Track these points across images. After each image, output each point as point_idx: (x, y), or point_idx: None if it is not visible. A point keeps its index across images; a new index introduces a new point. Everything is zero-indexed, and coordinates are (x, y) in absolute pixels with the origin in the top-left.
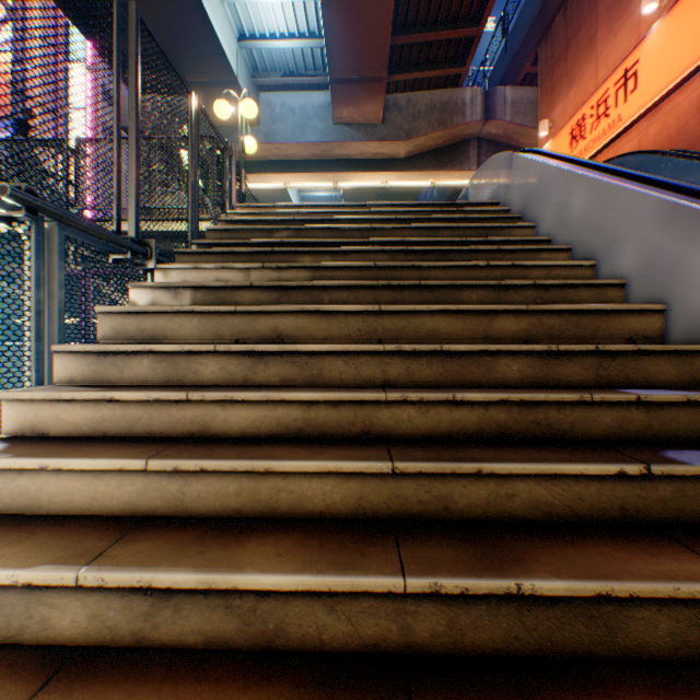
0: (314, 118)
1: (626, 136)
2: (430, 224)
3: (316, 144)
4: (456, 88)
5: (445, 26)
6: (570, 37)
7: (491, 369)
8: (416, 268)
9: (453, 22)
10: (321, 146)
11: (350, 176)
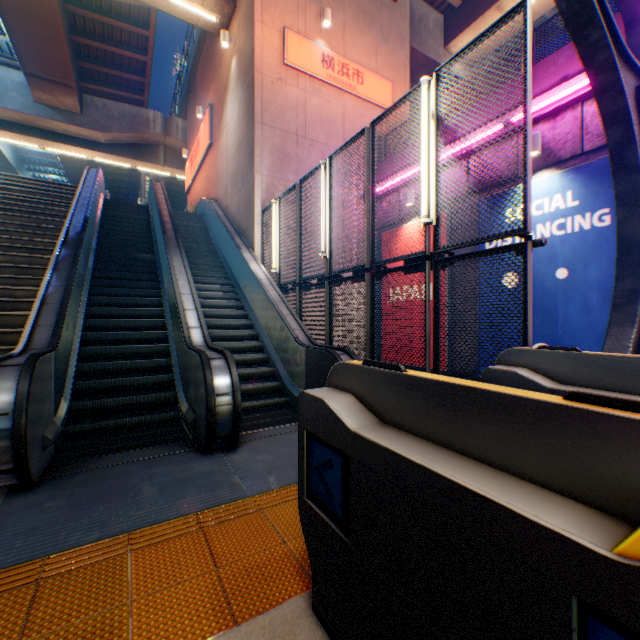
0: (15, 91)
1: (202, 171)
2: (33, 190)
3: (18, 113)
4: (144, 108)
5: (124, 69)
6: (194, 109)
7: (7, 227)
8: (6, 203)
9: (129, 69)
10: (22, 115)
11: (57, 145)
